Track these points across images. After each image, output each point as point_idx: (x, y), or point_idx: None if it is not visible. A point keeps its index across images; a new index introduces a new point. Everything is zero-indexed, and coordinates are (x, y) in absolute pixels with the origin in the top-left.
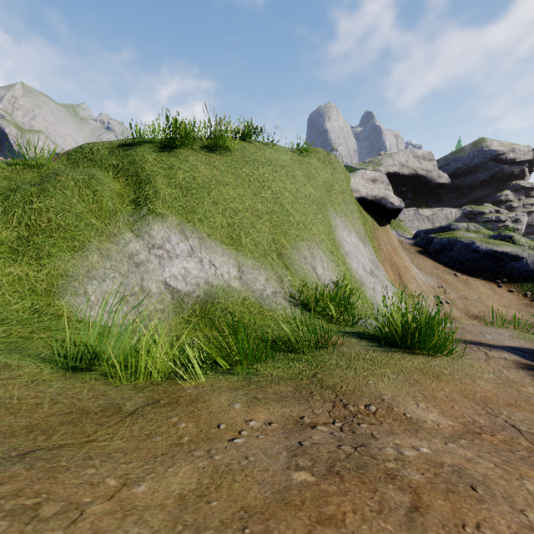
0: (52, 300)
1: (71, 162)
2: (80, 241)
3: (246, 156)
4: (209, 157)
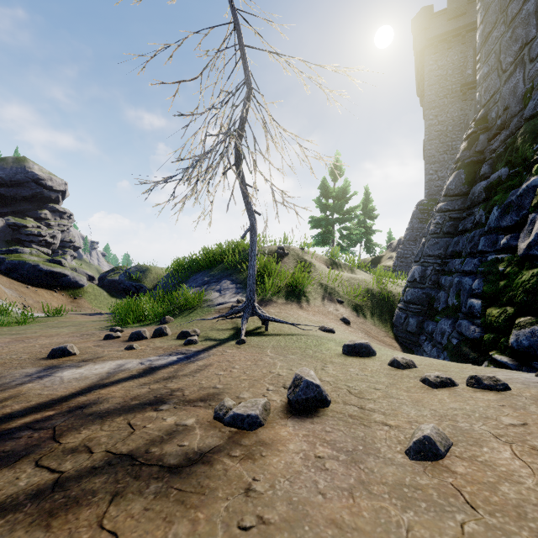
0: None
1: None
2: None
3: None
4: None
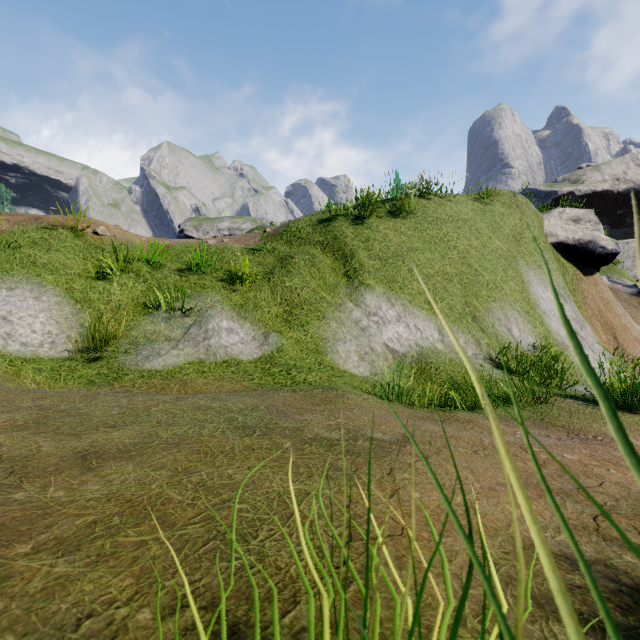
0: (323, 356)
1: (285, 241)
2: (321, 311)
3: (428, 216)
4: (395, 223)
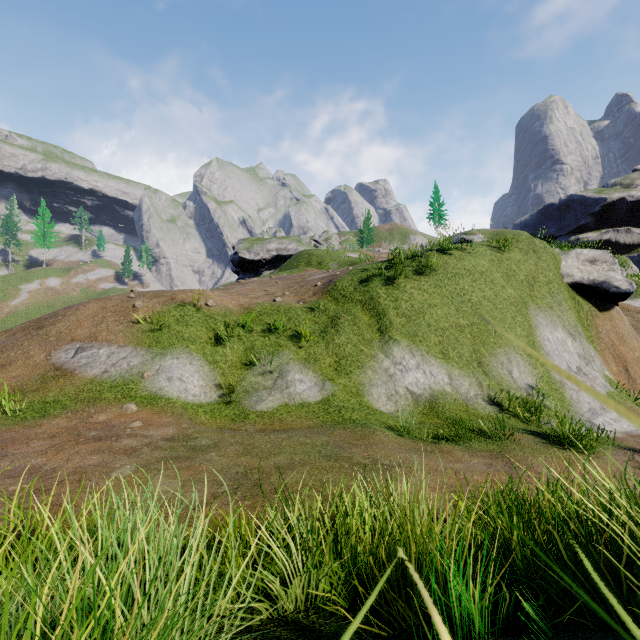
0: (362, 398)
1: (333, 298)
2: (360, 362)
3: (448, 272)
4: (420, 281)
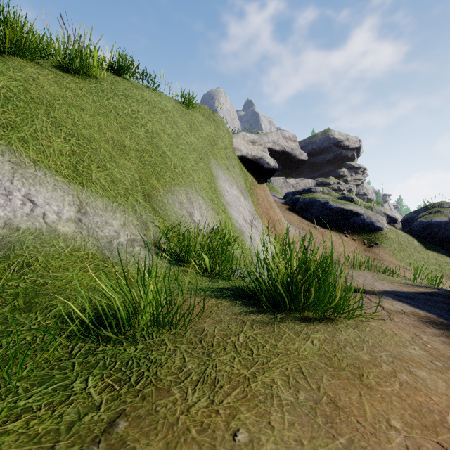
0: None
1: None
2: None
3: (117, 89)
4: (62, 76)
